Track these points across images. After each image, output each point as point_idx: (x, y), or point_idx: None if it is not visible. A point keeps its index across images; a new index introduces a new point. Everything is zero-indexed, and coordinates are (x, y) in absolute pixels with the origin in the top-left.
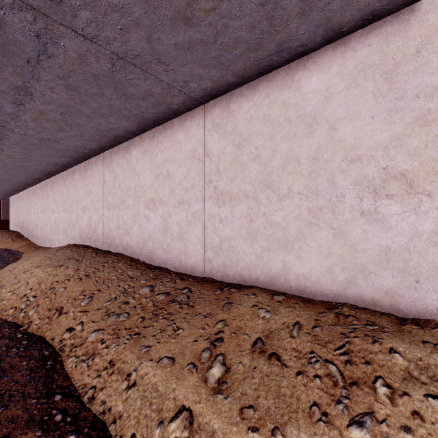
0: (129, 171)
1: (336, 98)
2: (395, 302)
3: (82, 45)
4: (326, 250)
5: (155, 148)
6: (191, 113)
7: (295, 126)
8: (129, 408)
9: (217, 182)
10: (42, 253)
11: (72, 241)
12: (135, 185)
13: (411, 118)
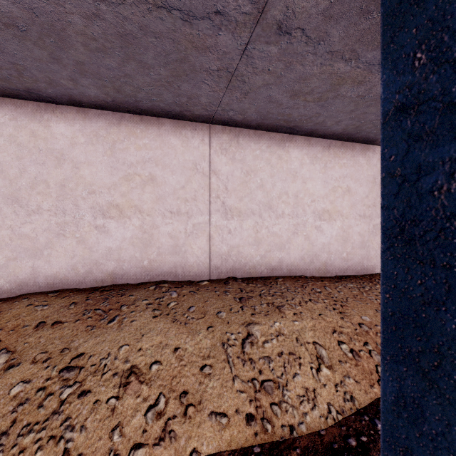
0: (285, 172)
1: None
2: None
3: None
4: None
5: (331, 160)
6: (372, 147)
7: None
8: None
9: None
10: (7, 334)
11: (25, 286)
12: (298, 191)
13: None
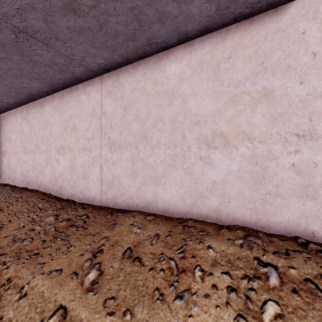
0: (43, 123)
1: (186, 81)
2: (218, 216)
3: None
4: (180, 183)
5: (64, 106)
6: (91, 81)
7: (161, 97)
8: (18, 314)
9: (111, 134)
10: None
11: None
12: (48, 134)
13: (227, 98)
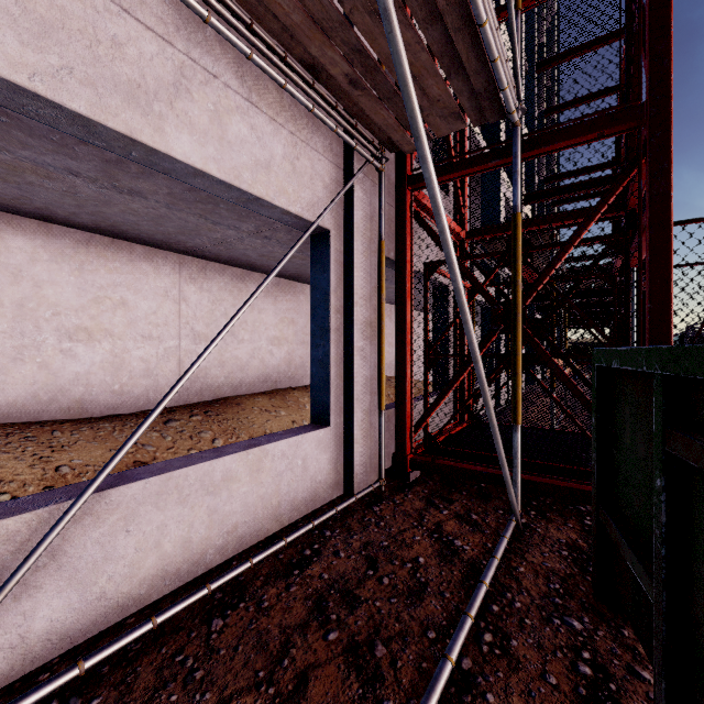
0: None
1: (261, 299)
2: (276, 385)
3: (233, 235)
4: (258, 368)
5: (92, 261)
6: (164, 253)
7: None
8: None
9: (195, 325)
10: None
11: None
12: (25, 299)
13: (280, 318)
